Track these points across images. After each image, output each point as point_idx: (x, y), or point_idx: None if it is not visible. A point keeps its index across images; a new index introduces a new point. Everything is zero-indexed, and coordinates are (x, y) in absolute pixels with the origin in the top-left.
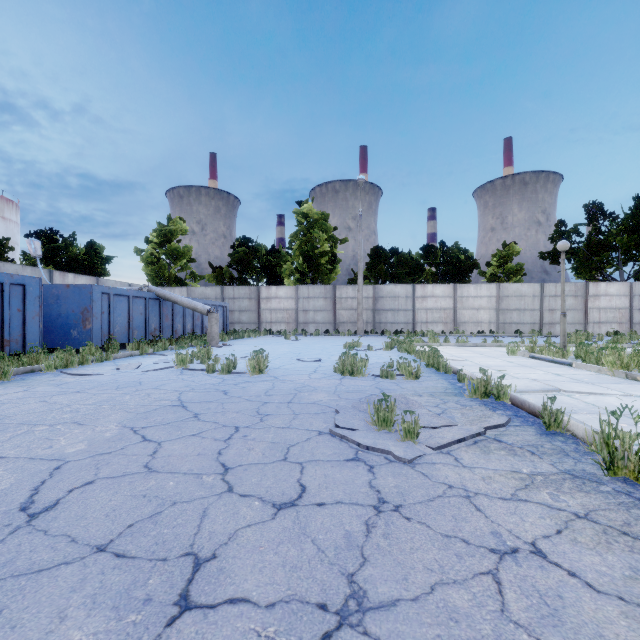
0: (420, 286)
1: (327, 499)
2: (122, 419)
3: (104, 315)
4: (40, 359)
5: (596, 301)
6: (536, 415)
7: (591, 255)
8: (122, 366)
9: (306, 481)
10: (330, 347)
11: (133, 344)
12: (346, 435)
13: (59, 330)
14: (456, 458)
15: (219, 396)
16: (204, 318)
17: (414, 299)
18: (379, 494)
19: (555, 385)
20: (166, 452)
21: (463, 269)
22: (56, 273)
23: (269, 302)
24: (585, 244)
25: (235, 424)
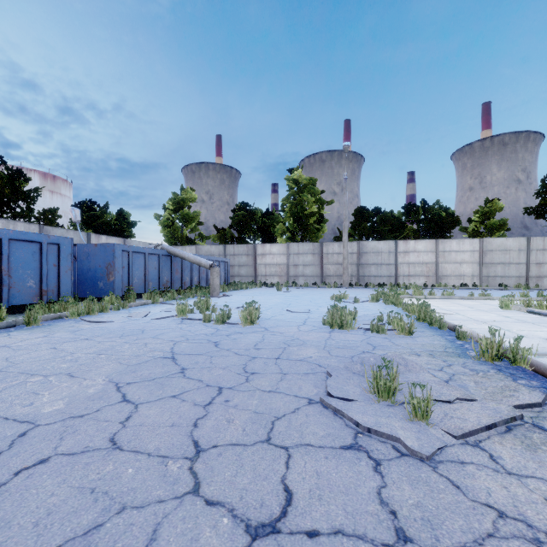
0: (402, 242)
1: (321, 523)
2: (112, 372)
3: (124, 269)
4: (67, 307)
5: None
6: None
7: None
8: (133, 314)
9: (293, 482)
10: (318, 298)
11: (148, 294)
12: (341, 409)
13: (89, 282)
14: (491, 456)
15: (209, 348)
16: (208, 272)
17: (396, 254)
18: (396, 520)
19: None
20: (139, 419)
21: (444, 225)
22: (92, 235)
23: (264, 258)
24: None
25: (219, 384)
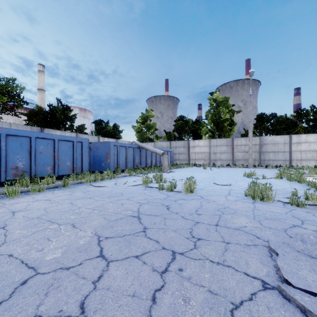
0: (295, 136)
1: None
2: (98, 225)
3: (115, 156)
4: (84, 177)
5: None
6: None
7: None
8: (118, 182)
9: None
10: (233, 175)
11: (127, 170)
12: (313, 311)
13: (97, 163)
14: None
15: (163, 211)
16: (161, 157)
17: (290, 144)
18: None
19: None
20: (107, 281)
21: None
22: (100, 138)
23: (194, 149)
24: None
25: (172, 247)
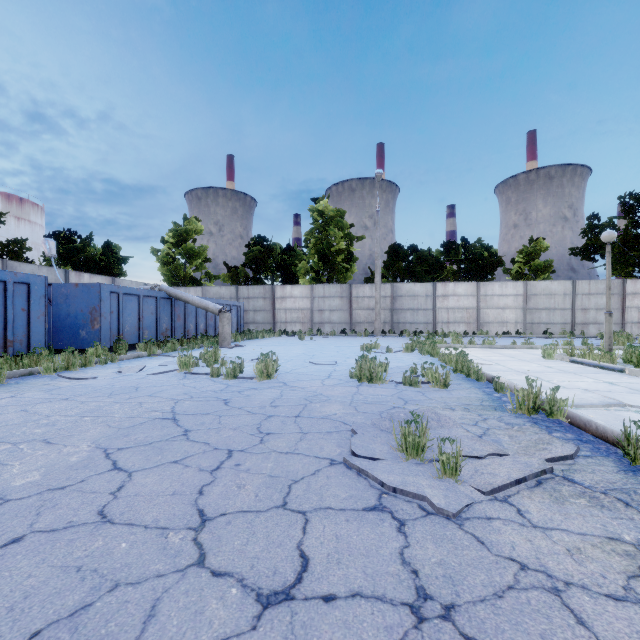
0: (441, 284)
1: (339, 587)
2: (99, 436)
3: (113, 315)
4: (40, 361)
5: (635, 299)
6: (608, 441)
7: (628, 250)
8: (124, 369)
9: (309, 548)
10: (346, 348)
11: (143, 345)
12: (365, 469)
13: (68, 330)
14: (519, 510)
15: (218, 407)
16: (217, 318)
17: (434, 298)
18: (417, 579)
19: (616, 398)
20: (133, 489)
21: (486, 266)
22: (72, 273)
23: (284, 302)
24: (621, 238)
25: (229, 446)
